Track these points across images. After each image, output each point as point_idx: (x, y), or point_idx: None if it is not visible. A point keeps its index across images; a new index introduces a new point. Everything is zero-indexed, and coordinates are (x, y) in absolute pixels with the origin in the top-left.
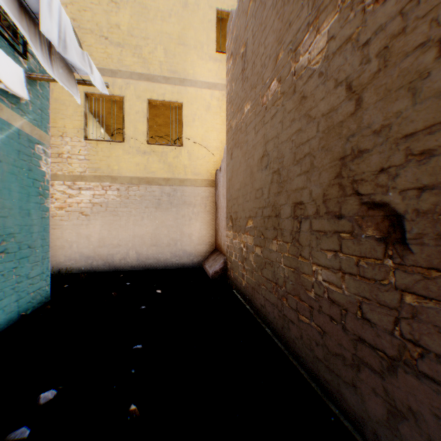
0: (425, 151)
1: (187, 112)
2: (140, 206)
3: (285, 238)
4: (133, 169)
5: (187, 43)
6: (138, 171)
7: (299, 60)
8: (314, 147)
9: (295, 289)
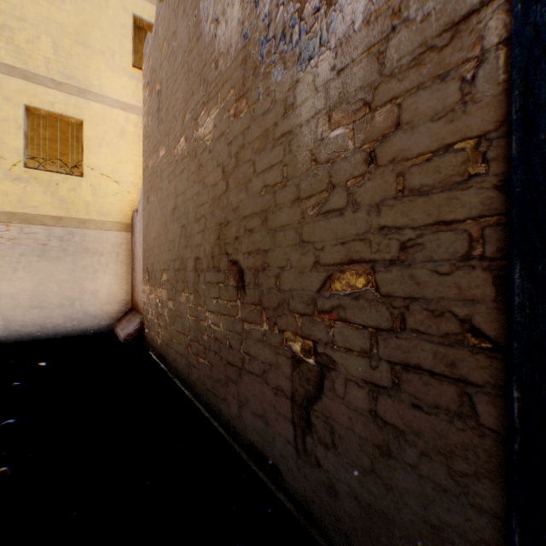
0: (251, 230)
1: (90, 134)
2: (13, 253)
3: (190, 289)
4: None
5: (90, 44)
6: (9, 204)
7: (198, 130)
8: (207, 211)
9: (196, 335)
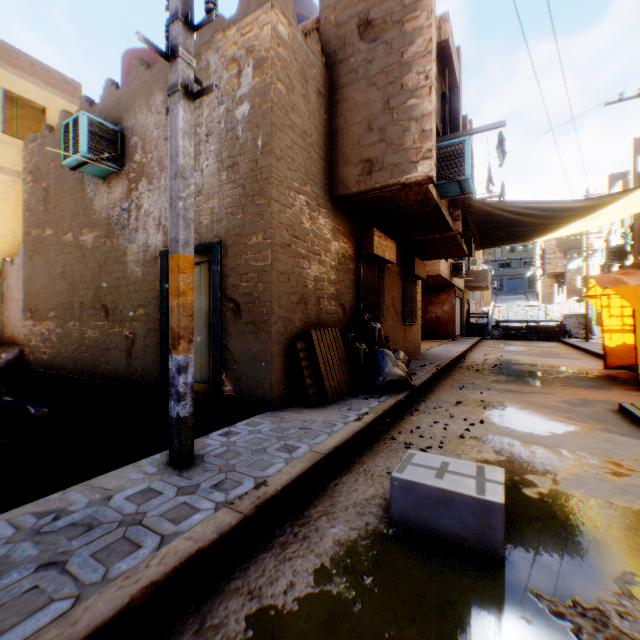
0: (112, 292)
1: None
2: None
3: (78, 320)
4: None
5: None
6: None
7: (84, 237)
8: (90, 280)
9: (82, 343)
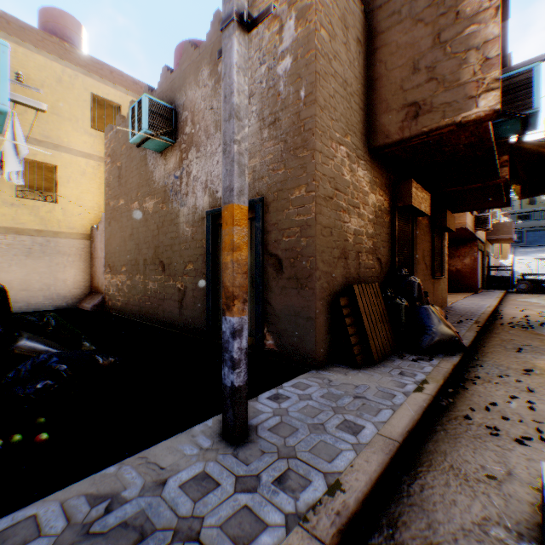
0: (167, 250)
1: (62, 174)
2: (9, 254)
3: (141, 274)
4: (0, 219)
5: (62, 113)
6: (7, 222)
7: (146, 204)
8: (150, 240)
9: (144, 293)
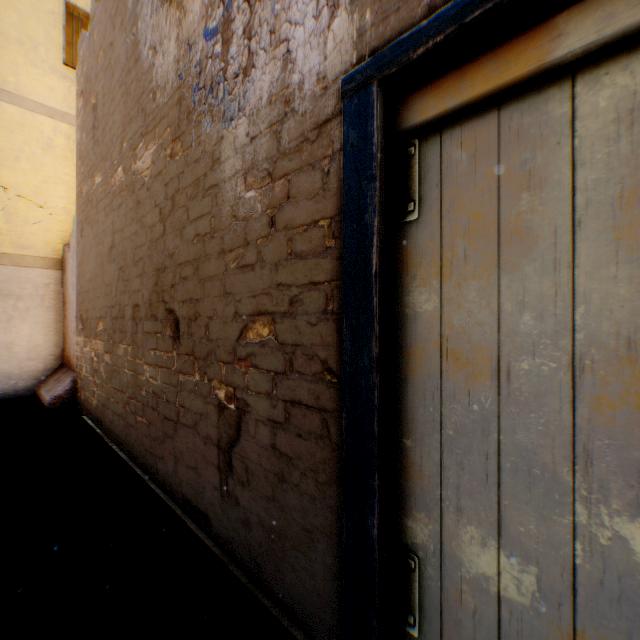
0: (185, 278)
1: (4, 143)
2: None
3: (129, 340)
4: None
5: (4, 29)
6: None
7: (137, 163)
8: (145, 254)
9: (135, 391)
